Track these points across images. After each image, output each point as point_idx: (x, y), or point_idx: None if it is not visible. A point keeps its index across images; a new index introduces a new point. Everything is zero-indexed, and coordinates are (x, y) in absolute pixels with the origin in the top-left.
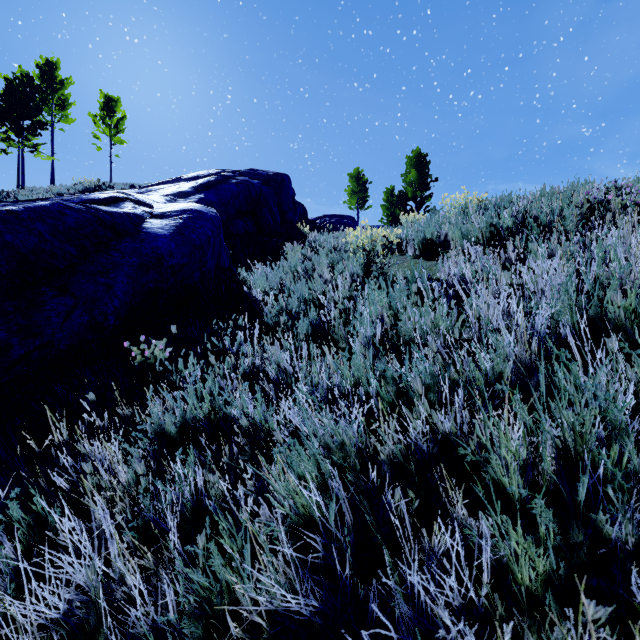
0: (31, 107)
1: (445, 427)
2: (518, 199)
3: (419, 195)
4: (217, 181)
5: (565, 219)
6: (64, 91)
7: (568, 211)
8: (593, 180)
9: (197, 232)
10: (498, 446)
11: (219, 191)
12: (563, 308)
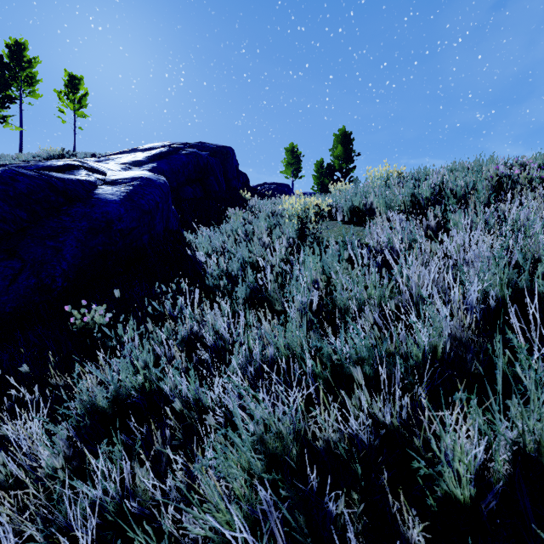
0: (0, 82)
1: (387, 417)
2: (434, 172)
3: (344, 167)
4: (169, 152)
5: (477, 191)
6: (32, 69)
7: (481, 184)
8: (497, 157)
9: (146, 198)
10: (453, 455)
11: (170, 161)
12: (493, 280)
